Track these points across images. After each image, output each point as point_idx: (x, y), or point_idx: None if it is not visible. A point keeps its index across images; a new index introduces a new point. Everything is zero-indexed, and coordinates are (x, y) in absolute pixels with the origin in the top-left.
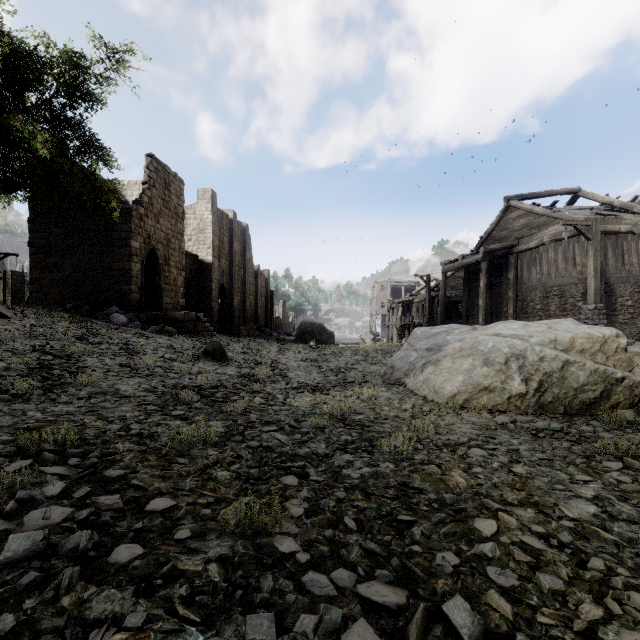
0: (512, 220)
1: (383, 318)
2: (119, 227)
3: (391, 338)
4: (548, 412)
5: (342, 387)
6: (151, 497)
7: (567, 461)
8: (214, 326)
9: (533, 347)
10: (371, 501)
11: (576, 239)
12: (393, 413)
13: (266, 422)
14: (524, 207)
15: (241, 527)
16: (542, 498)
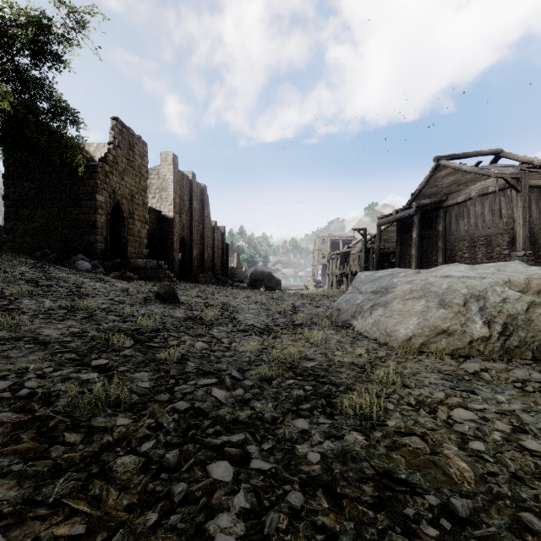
0: (441, 178)
1: (323, 268)
2: (86, 182)
3: (331, 285)
4: (514, 357)
5: (290, 329)
6: None
7: None
8: (175, 274)
9: (494, 287)
10: (343, 513)
11: (502, 193)
12: (348, 359)
13: (204, 372)
14: (453, 166)
15: None
16: None
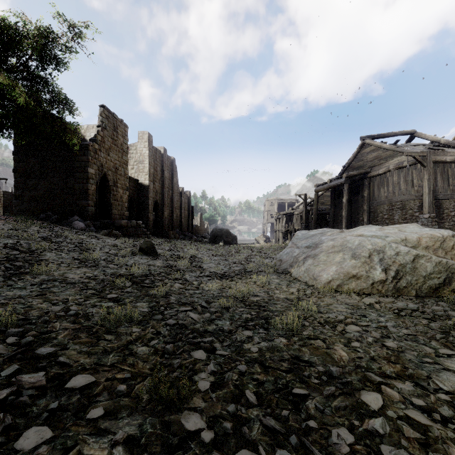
0: (366, 154)
1: (272, 226)
2: (79, 158)
3: (278, 240)
4: (403, 295)
5: (243, 275)
6: (74, 373)
7: (428, 336)
8: (150, 231)
9: (390, 244)
10: (269, 374)
11: (414, 167)
12: (283, 295)
13: (183, 303)
14: (375, 144)
15: (152, 403)
16: (415, 371)
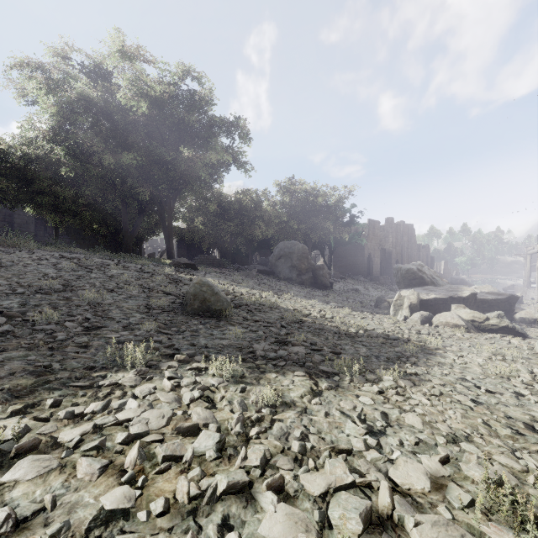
0: None
1: None
2: (360, 248)
3: None
4: None
5: None
6: None
7: None
8: (393, 280)
9: None
10: None
11: None
12: None
13: None
14: None
15: None
16: None
